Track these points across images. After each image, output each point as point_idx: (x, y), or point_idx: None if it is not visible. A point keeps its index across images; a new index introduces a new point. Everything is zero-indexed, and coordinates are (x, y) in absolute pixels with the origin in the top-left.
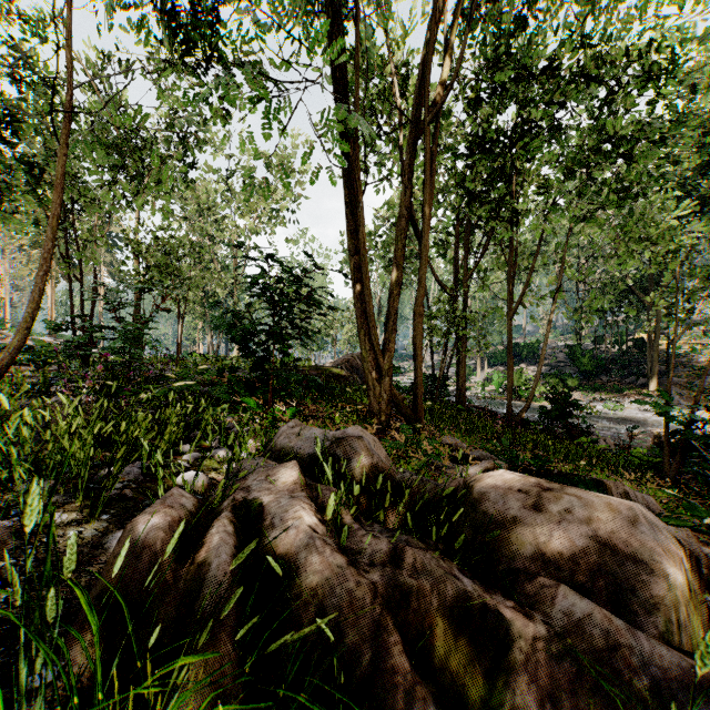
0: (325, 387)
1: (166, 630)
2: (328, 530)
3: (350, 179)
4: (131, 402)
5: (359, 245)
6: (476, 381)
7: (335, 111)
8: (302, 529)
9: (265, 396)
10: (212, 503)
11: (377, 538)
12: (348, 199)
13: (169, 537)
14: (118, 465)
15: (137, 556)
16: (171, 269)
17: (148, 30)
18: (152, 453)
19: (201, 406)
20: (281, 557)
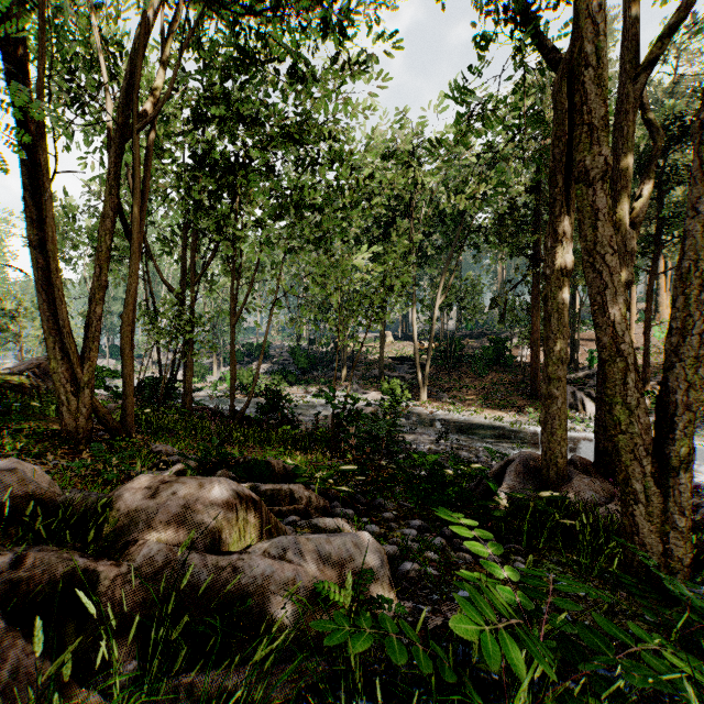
0: None
1: None
2: None
3: (31, 156)
4: None
5: (46, 239)
6: (212, 380)
7: None
8: None
9: None
10: None
11: (5, 555)
12: (29, 179)
13: None
14: None
15: None
16: None
17: None
18: None
19: None
20: None
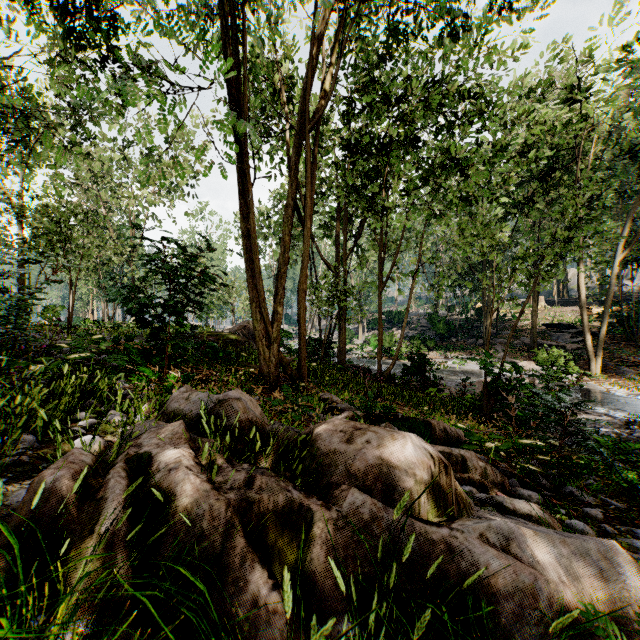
0: (221, 352)
1: (73, 547)
2: (202, 469)
3: (242, 170)
4: (23, 375)
5: (251, 229)
6: (358, 343)
7: (226, 115)
8: (180, 469)
9: (162, 363)
10: (108, 460)
11: (239, 472)
12: (241, 187)
13: (72, 484)
14: (18, 434)
15: (45, 500)
16: (61, 237)
17: (38, 13)
18: (47, 422)
19: (96, 375)
20: (163, 490)
